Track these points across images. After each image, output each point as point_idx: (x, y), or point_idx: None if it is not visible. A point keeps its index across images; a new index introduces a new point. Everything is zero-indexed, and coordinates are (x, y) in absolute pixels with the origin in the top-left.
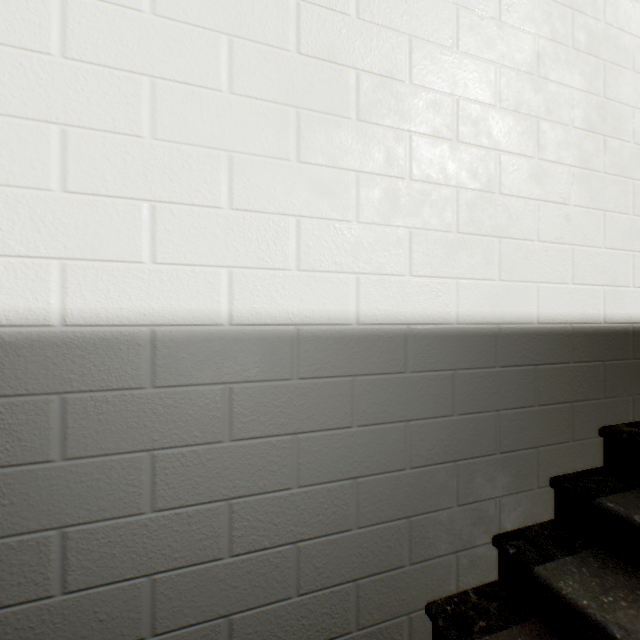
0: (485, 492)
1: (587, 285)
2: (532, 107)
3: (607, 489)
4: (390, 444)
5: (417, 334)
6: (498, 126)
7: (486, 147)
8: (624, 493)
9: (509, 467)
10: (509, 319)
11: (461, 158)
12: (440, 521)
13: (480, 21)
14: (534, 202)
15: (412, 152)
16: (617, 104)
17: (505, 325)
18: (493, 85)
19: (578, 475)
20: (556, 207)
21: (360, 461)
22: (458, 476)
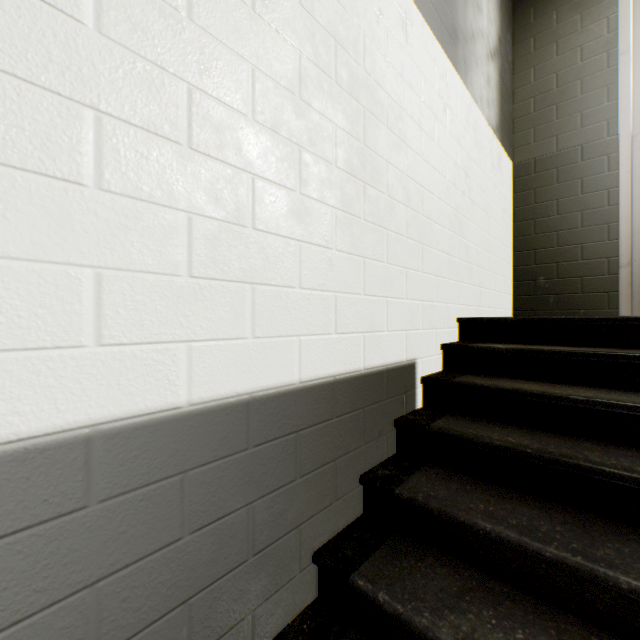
0: (234, 616)
1: (350, 333)
2: (294, 132)
3: (362, 554)
4: None
5: (114, 437)
6: (252, 142)
7: (235, 165)
8: (375, 555)
9: (266, 566)
10: (266, 384)
11: (197, 172)
12: None
13: None
14: (296, 243)
15: (104, 145)
16: (375, 154)
17: (261, 392)
18: (245, 88)
19: (340, 538)
20: (320, 250)
21: None
22: (192, 619)
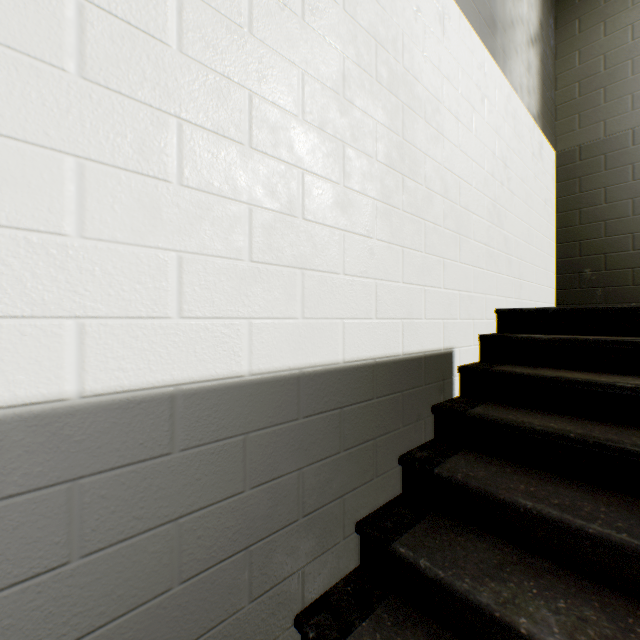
0: (286, 569)
1: (389, 319)
2: (338, 129)
3: (402, 526)
4: (146, 562)
5: (192, 396)
6: (302, 140)
7: (288, 162)
8: (415, 528)
9: (314, 528)
10: (314, 361)
11: (256, 169)
12: (227, 633)
13: (280, 10)
14: (340, 232)
15: (184, 147)
16: (413, 147)
17: (310, 369)
18: (296, 91)
19: (381, 512)
20: (362, 239)
21: (87, 610)
22: (252, 564)
